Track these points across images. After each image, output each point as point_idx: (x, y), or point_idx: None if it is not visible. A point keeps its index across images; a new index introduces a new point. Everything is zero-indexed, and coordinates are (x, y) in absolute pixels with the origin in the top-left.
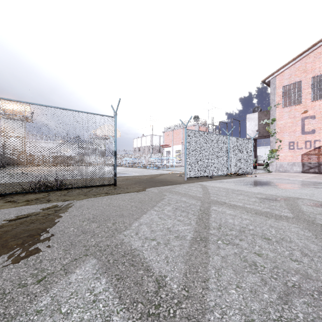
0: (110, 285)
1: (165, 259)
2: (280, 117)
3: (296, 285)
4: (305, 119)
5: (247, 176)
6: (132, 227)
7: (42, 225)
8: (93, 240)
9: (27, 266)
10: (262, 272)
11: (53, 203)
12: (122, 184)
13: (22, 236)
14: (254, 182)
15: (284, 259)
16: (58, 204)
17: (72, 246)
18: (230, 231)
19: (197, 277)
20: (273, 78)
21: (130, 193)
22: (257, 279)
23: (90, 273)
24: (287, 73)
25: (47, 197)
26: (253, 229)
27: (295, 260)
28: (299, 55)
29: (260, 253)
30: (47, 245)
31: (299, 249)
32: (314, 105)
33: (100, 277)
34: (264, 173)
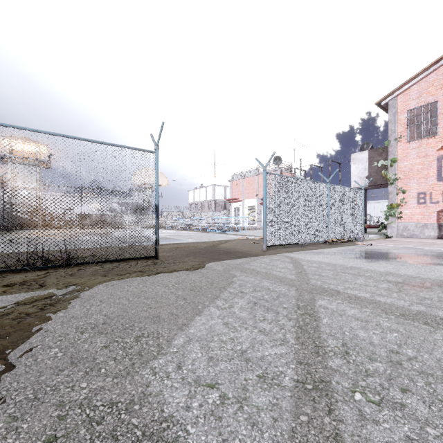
0: None
1: None
2: (404, 157)
3: None
4: (442, 159)
5: (357, 244)
6: (172, 347)
7: (2, 340)
8: (84, 386)
9: None
10: None
11: (48, 290)
12: (167, 256)
13: None
14: (372, 254)
15: None
16: (55, 292)
17: (33, 404)
18: (370, 361)
19: None
20: (393, 99)
21: (177, 273)
22: None
23: None
24: (415, 90)
25: (41, 280)
26: (417, 356)
27: None
28: (434, 63)
29: None
30: None
31: None
32: None
33: None
34: (380, 239)
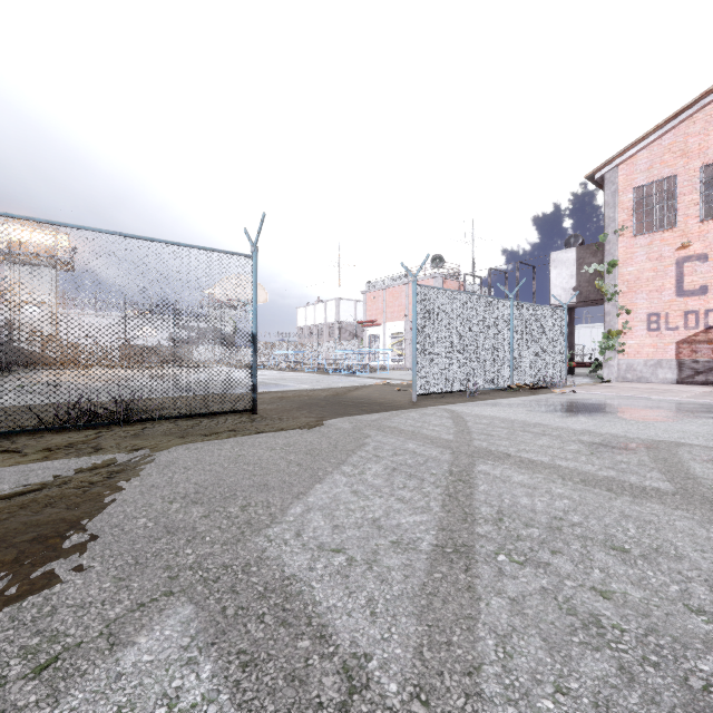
0: (224, 683)
1: (368, 607)
2: (628, 259)
3: (712, 686)
4: (684, 263)
5: (554, 392)
6: (288, 516)
7: (71, 510)
8: (190, 552)
9: (17, 626)
10: (618, 645)
11: (107, 455)
12: (269, 409)
13: (18, 540)
14: (571, 406)
15: (669, 608)
16: (118, 458)
17: (136, 567)
18: (525, 527)
19: (452, 660)
20: (611, 170)
21: (286, 432)
22: (607, 668)
23: (173, 646)
24: (644, 158)
25: (93, 442)
26: (582, 522)
27: (697, 610)
28: (671, 118)
29: (606, 589)
30: (76, 564)
31: (702, 578)
32: (705, 230)
33: (198, 658)
34: (591, 384)
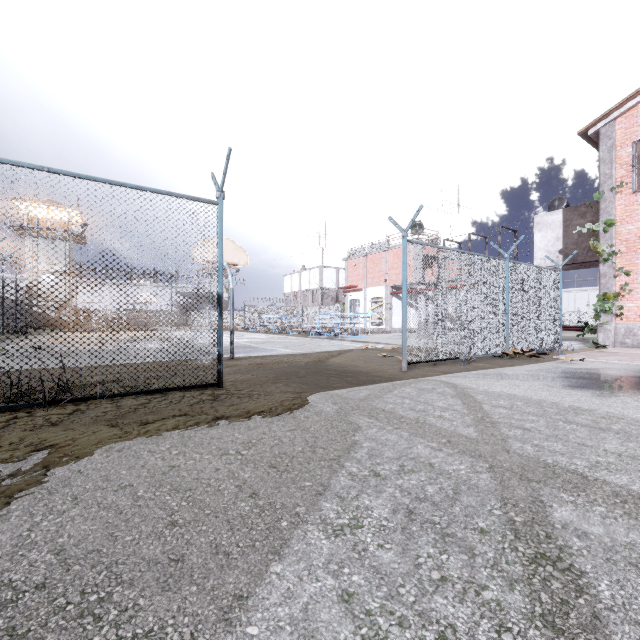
0: None
1: None
2: (626, 217)
3: None
4: None
5: (556, 359)
6: None
7: None
8: None
9: None
10: None
11: None
12: (240, 381)
13: None
14: (594, 379)
15: None
16: None
17: None
18: None
19: None
20: (608, 125)
21: (251, 419)
22: None
23: None
24: None
25: None
26: None
27: None
28: None
29: None
30: None
31: None
32: None
33: None
34: (587, 349)
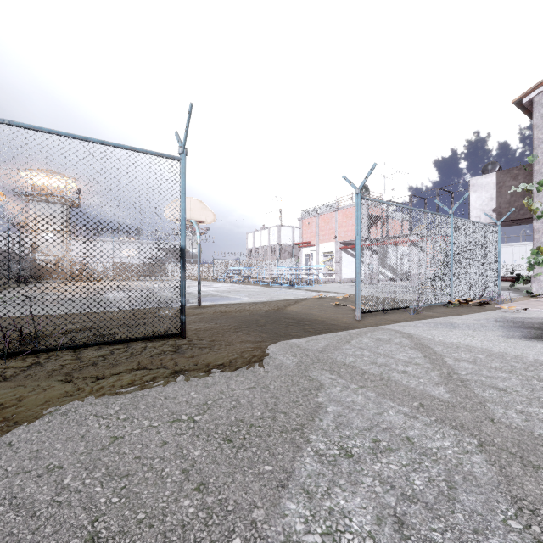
0: None
1: None
2: None
3: None
4: None
5: (498, 308)
6: None
7: None
8: None
9: None
10: None
11: None
12: (203, 330)
13: None
14: None
15: None
16: None
17: None
18: None
19: None
20: (541, 93)
21: (210, 373)
22: None
23: None
24: None
25: None
26: None
27: None
28: None
29: None
30: None
31: None
32: None
33: None
34: (522, 298)
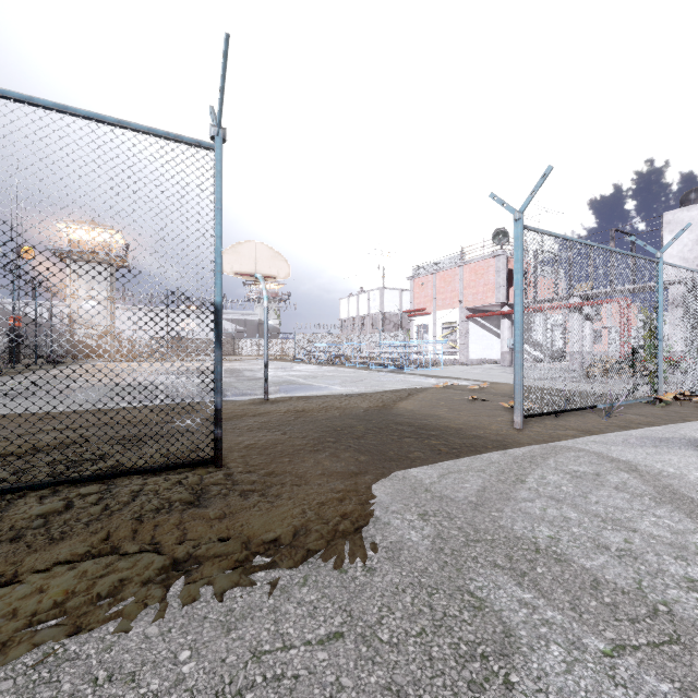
0: None
1: None
2: None
3: None
4: None
5: None
6: None
7: None
8: None
9: None
10: None
11: None
12: (259, 449)
13: None
14: None
15: None
16: None
17: None
18: None
19: None
20: None
21: (245, 571)
22: None
23: None
24: None
25: None
26: None
27: None
28: None
29: None
30: None
31: None
32: None
33: None
34: None
